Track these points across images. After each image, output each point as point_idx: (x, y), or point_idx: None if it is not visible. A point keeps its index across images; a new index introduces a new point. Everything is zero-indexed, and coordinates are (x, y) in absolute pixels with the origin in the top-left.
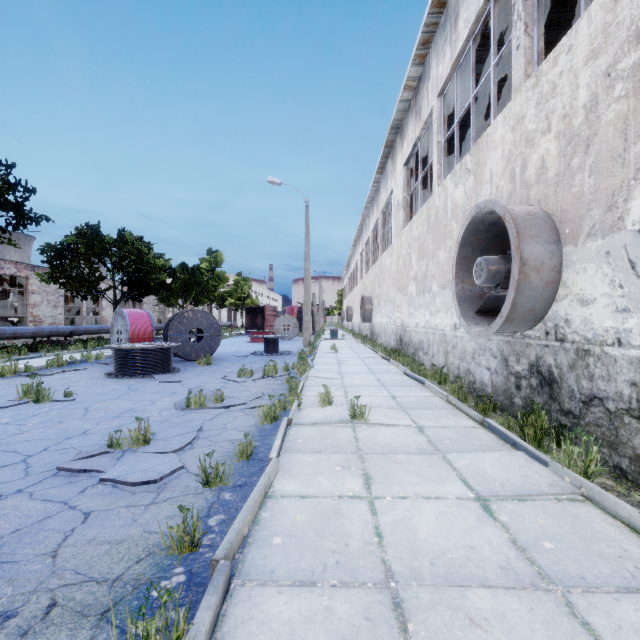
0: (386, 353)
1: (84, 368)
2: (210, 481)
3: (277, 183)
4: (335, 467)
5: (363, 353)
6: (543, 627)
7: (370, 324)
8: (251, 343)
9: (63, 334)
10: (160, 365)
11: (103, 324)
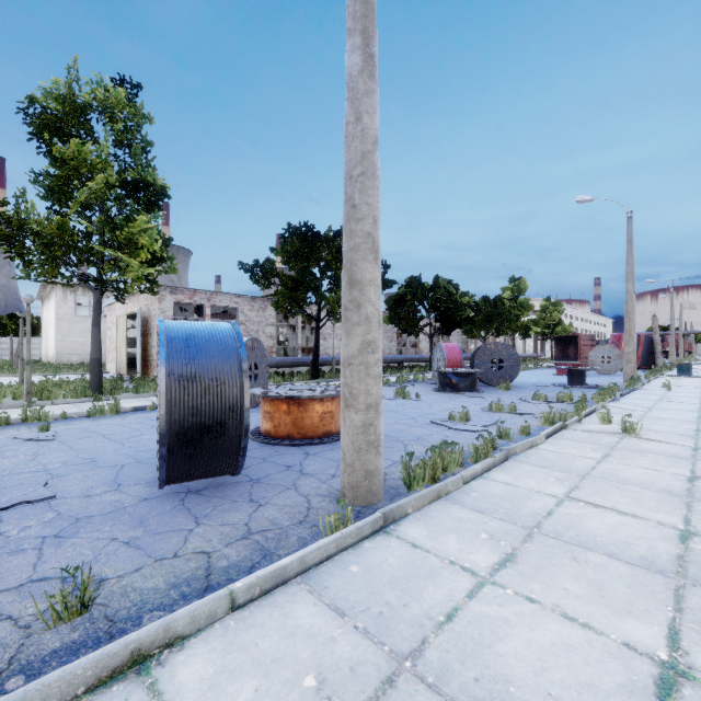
0: None
1: (418, 385)
2: (502, 437)
3: (587, 201)
4: (586, 448)
5: None
6: (659, 498)
7: None
8: (556, 376)
9: (397, 361)
10: (469, 386)
11: (420, 354)
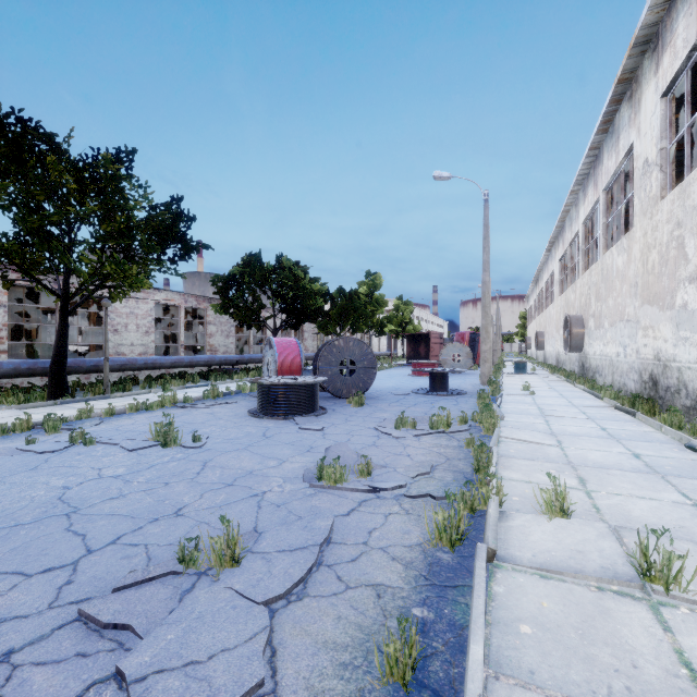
0: (621, 401)
1: (234, 401)
2: None
3: (445, 177)
4: None
5: (576, 398)
6: None
7: (579, 355)
8: (413, 376)
9: (230, 363)
10: (303, 404)
11: None
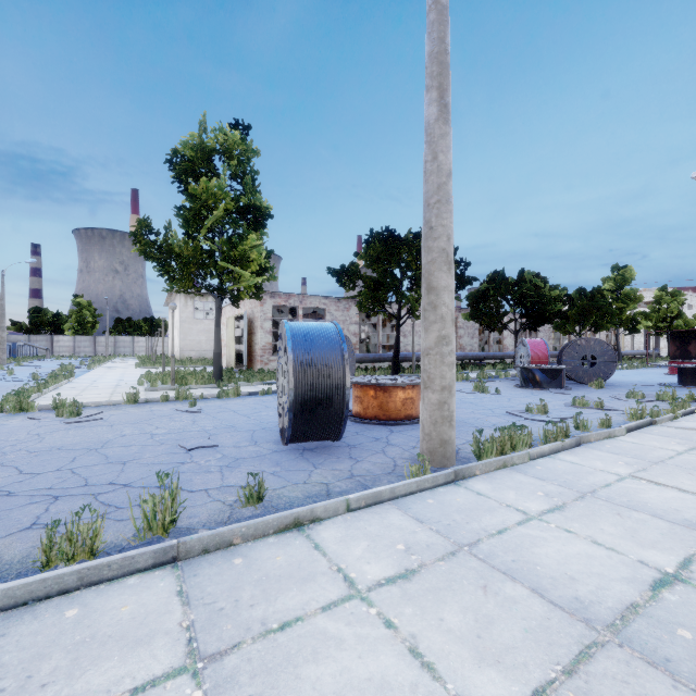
0: None
1: (499, 381)
2: (579, 427)
3: None
4: (671, 442)
5: None
6: None
7: None
8: (668, 375)
9: (479, 358)
10: (554, 382)
11: (504, 351)
